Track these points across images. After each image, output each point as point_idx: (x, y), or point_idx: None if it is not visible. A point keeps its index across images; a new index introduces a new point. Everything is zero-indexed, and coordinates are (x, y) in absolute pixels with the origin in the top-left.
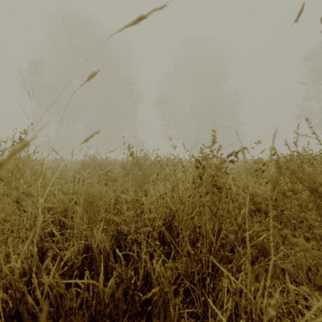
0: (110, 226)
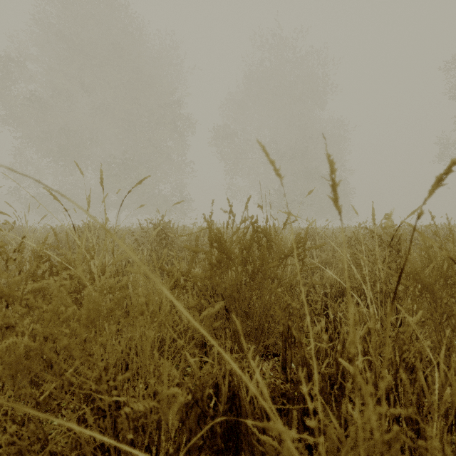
0: None
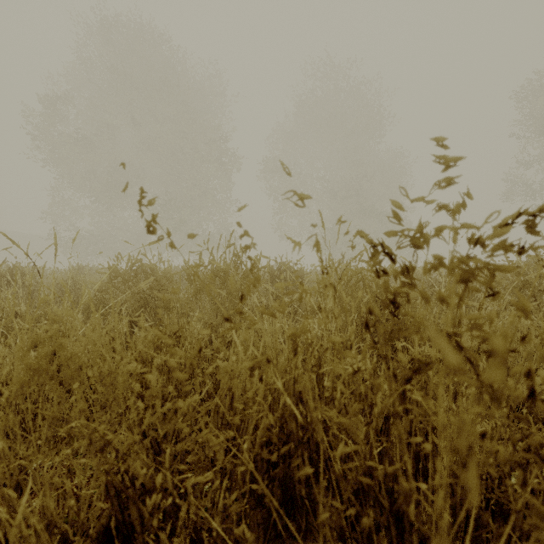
0: (97, 457)
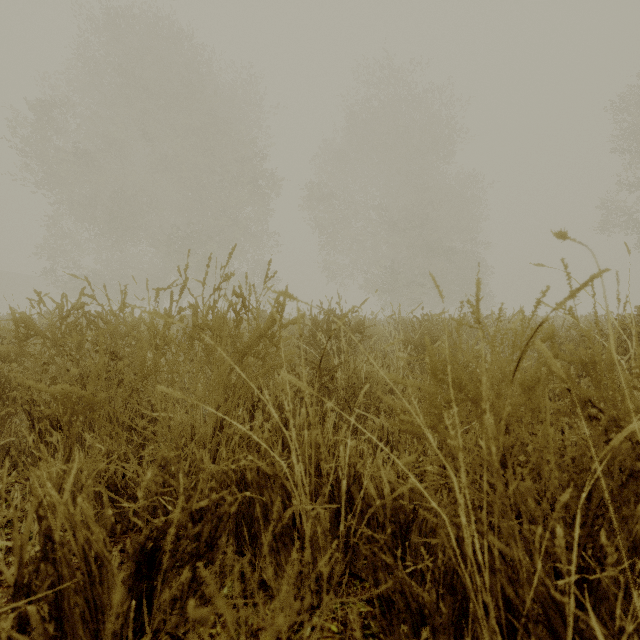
0: None
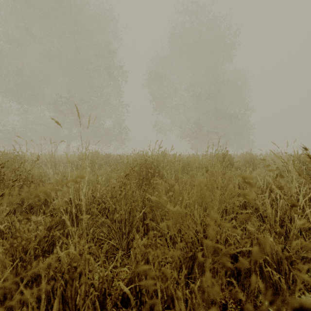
0: None
